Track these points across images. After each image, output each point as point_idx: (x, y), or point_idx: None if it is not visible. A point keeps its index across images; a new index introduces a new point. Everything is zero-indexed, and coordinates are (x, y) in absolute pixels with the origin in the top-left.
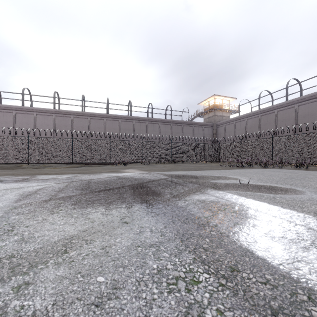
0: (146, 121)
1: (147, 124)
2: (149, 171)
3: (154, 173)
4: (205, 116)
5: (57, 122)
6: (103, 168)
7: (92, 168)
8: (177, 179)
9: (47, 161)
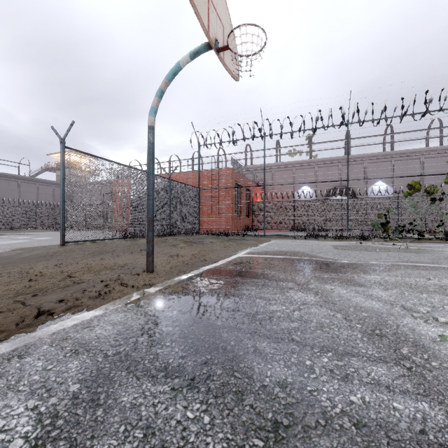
0: None
1: None
2: None
3: None
4: (59, 172)
5: None
6: None
7: None
8: None
9: None
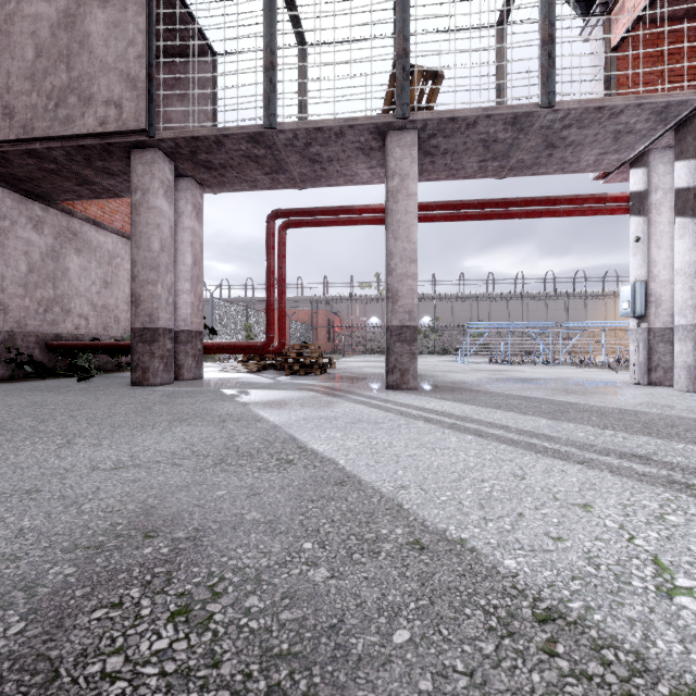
0: None
1: None
2: None
3: None
4: None
5: None
6: None
7: None
8: None
9: None
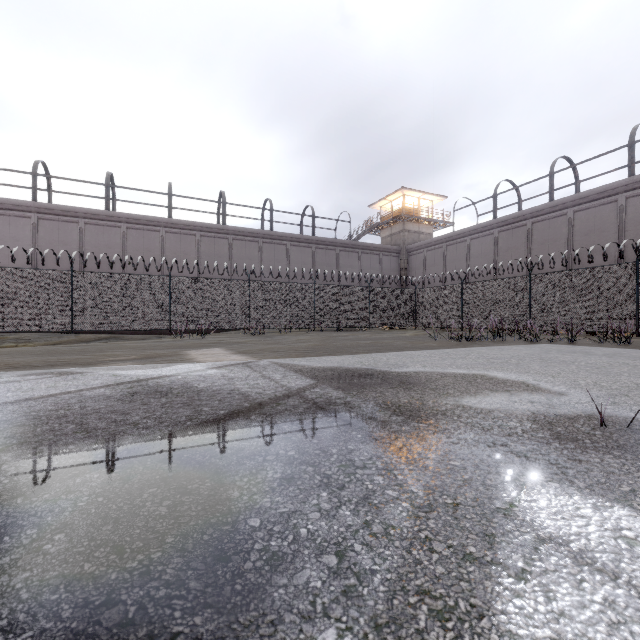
0: (259, 238)
1: (262, 244)
2: (258, 354)
3: (269, 364)
4: (385, 232)
5: (43, 234)
6: (137, 346)
7: (107, 346)
8: (341, 394)
9: (3, 328)
